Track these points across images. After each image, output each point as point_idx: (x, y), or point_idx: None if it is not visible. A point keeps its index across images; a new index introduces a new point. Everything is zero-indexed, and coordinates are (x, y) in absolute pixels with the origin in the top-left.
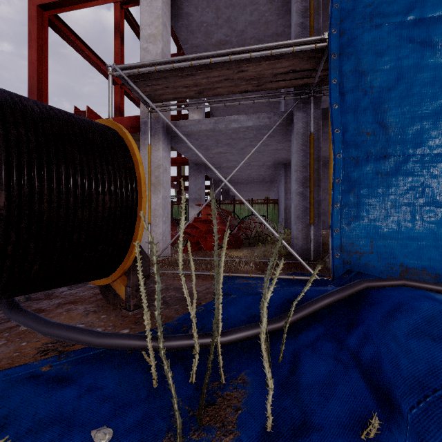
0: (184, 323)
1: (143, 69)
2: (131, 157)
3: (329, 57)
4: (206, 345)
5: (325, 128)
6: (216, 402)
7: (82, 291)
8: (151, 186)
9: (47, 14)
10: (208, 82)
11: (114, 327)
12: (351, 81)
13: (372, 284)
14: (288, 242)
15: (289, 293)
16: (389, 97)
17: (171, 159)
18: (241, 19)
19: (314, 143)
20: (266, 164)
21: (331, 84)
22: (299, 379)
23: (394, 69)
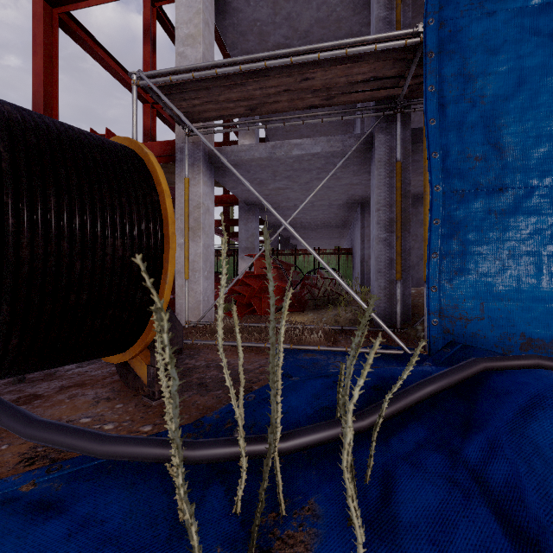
0: (228, 417)
1: (177, 76)
2: (155, 187)
3: (424, 57)
4: (259, 455)
5: (415, 155)
6: (272, 550)
7: (95, 368)
8: (189, 231)
9: (57, 11)
10: (262, 94)
11: (131, 423)
12: (454, 88)
13: (493, 365)
14: (366, 304)
15: (373, 376)
16: (505, 109)
17: (216, 198)
18: (305, 16)
19: (401, 175)
20: (337, 203)
21: (426, 93)
22: (397, 513)
23: (513, 71)
